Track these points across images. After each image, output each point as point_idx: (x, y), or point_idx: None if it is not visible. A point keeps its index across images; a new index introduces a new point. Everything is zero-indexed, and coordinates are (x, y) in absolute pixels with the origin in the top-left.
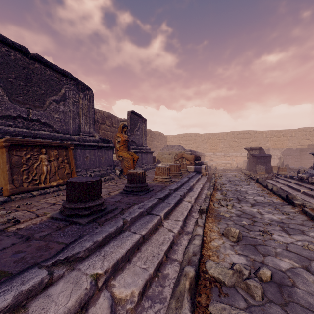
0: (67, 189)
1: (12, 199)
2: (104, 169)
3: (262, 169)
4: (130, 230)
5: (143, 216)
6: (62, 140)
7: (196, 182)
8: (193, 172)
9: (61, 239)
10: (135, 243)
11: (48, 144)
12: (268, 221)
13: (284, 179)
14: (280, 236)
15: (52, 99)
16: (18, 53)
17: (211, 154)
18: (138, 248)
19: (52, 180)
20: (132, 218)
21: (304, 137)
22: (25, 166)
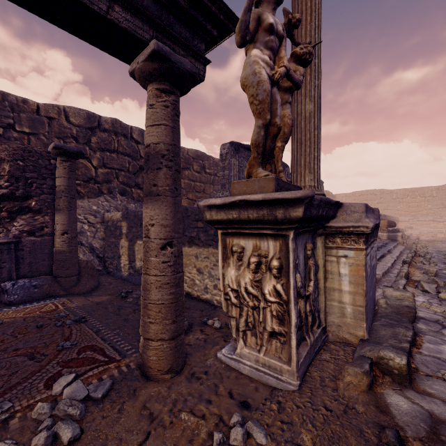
0: None
1: None
2: None
3: None
4: None
5: None
6: None
7: (392, 248)
8: (386, 240)
9: None
10: None
11: None
12: None
13: None
14: None
15: None
16: None
17: (408, 218)
18: None
19: None
20: None
21: None
22: None
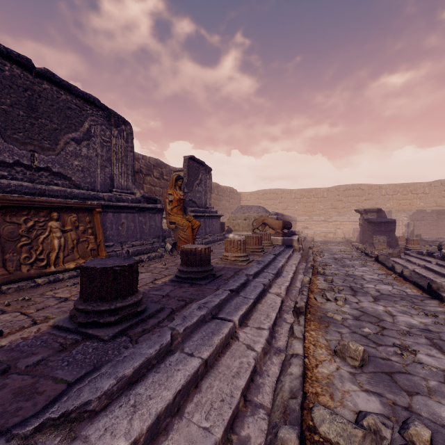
0: (81, 279)
1: (3, 291)
2: (148, 241)
3: (383, 241)
4: (184, 351)
5: (205, 322)
6: (85, 199)
7: (285, 261)
8: (281, 247)
9: (62, 372)
10: (191, 376)
11: (62, 205)
12: (404, 327)
13: (419, 257)
14: (430, 355)
15: (69, 137)
16: (17, 66)
17: (305, 218)
18: (196, 385)
19: (67, 260)
20: (187, 327)
21: (443, 194)
22: (24, 239)
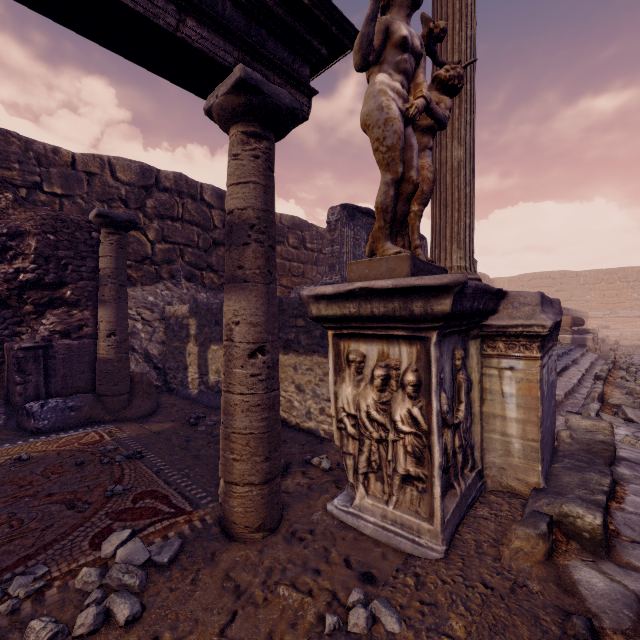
0: None
1: None
2: None
3: None
4: None
5: None
6: None
7: (579, 356)
8: (570, 345)
9: None
10: None
11: None
12: None
13: None
14: None
15: None
16: None
17: (603, 314)
18: None
19: None
20: None
21: None
22: None
